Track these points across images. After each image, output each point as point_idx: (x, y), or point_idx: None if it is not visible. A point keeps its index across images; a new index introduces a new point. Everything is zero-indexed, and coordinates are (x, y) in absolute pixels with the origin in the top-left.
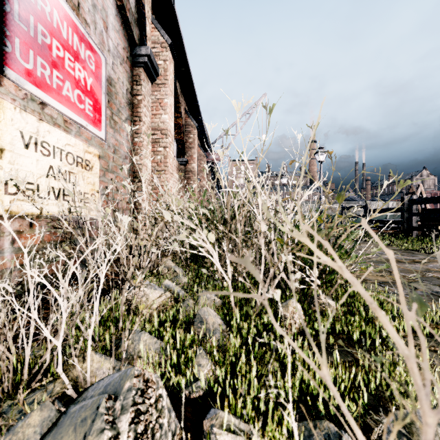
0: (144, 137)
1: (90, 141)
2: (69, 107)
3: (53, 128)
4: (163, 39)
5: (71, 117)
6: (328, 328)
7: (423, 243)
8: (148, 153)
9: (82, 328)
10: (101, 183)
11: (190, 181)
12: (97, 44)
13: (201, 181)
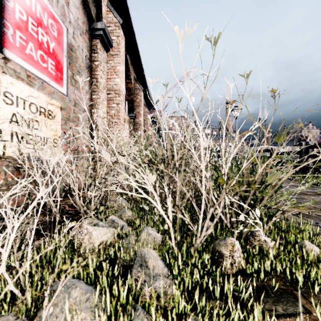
0: (100, 94)
1: (52, 95)
2: (32, 64)
3: (17, 81)
4: (116, 20)
5: (34, 73)
6: (269, 269)
7: (317, 178)
8: (104, 108)
9: (9, 279)
10: (63, 130)
11: (137, 131)
12: (59, 15)
13: (146, 131)
